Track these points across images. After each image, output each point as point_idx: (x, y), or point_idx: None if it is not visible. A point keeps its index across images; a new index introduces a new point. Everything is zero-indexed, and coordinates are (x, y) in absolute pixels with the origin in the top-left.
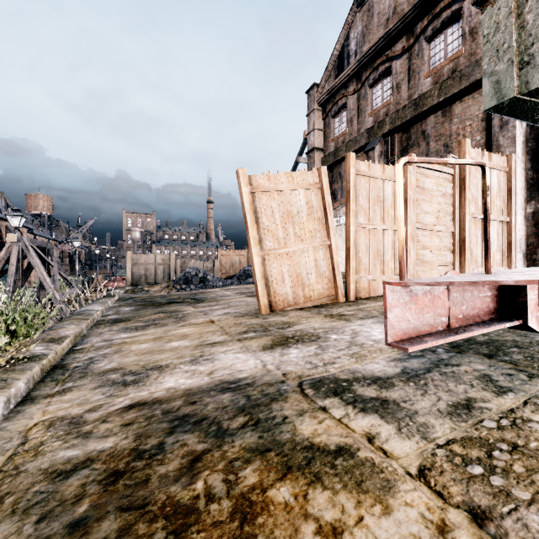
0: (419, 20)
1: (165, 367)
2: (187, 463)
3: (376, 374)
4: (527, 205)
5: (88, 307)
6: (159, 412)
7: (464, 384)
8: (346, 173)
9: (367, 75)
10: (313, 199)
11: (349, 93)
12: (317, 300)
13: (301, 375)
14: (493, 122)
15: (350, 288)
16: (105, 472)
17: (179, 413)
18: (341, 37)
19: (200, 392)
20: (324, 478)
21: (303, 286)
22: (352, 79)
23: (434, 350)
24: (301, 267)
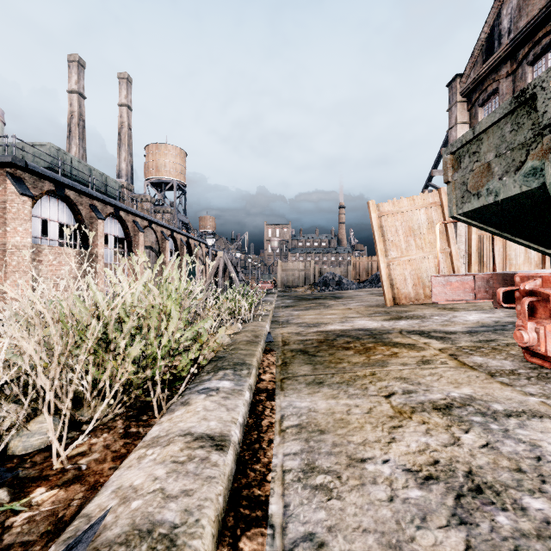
0: None
1: (327, 323)
2: (346, 342)
3: (449, 331)
4: None
5: (266, 298)
6: (330, 333)
7: (501, 336)
8: None
9: (525, 52)
10: (433, 215)
11: (501, 76)
12: None
13: (403, 329)
14: None
15: None
16: (317, 341)
17: (339, 334)
18: (490, 17)
19: (348, 330)
20: (398, 347)
21: (424, 286)
22: (505, 60)
23: (505, 325)
24: (421, 271)
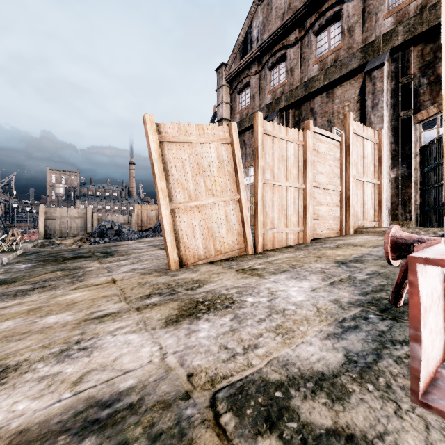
0: (309, 16)
1: (11, 370)
2: None
3: (315, 367)
4: (391, 172)
5: None
6: None
7: None
8: (254, 132)
9: (267, 59)
10: (224, 153)
11: (252, 73)
12: (228, 253)
13: (215, 376)
14: (367, 103)
15: (258, 240)
16: None
17: None
18: (245, 25)
19: (39, 441)
20: None
21: (214, 240)
22: (254, 62)
23: (366, 317)
24: (212, 220)
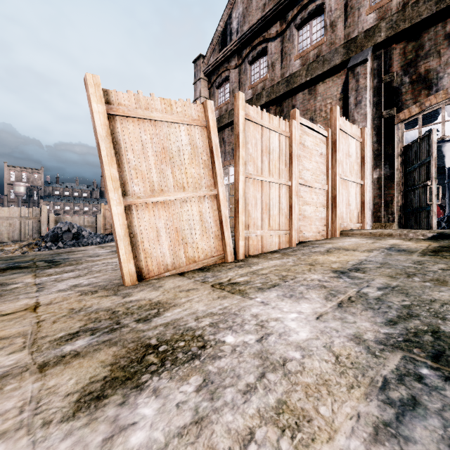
0: (290, 9)
1: None
2: None
3: None
4: (374, 172)
5: None
6: None
7: None
8: (235, 116)
9: (247, 52)
10: (198, 138)
11: (232, 66)
12: (203, 261)
13: None
14: (350, 100)
15: (240, 245)
16: None
17: None
18: (224, 15)
19: None
20: None
21: (185, 245)
22: (234, 55)
23: (418, 375)
24: (182, 221)
